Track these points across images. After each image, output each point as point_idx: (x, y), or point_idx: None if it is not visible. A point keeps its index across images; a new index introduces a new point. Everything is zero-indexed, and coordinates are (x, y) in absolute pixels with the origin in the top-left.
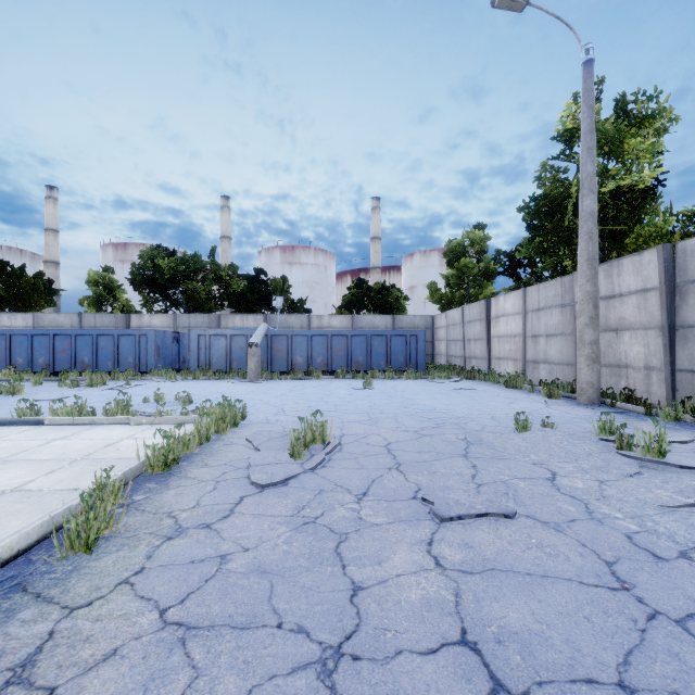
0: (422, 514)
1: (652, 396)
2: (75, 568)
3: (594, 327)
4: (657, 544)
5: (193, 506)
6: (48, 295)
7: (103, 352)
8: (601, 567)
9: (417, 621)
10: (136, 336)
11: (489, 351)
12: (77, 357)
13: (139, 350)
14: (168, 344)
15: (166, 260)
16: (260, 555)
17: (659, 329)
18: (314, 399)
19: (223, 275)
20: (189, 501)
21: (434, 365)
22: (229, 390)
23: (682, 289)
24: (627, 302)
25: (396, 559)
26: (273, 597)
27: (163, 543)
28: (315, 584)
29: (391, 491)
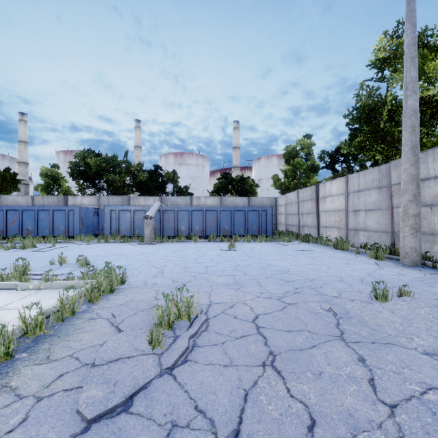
0: None
1: None
2: None
3: (417, 203)
4: None
5: None
6: (13, 184)
7: (42, 222)
8: None
9: None
10: (66, 211)
11: (318, 221)
12: (23, 226)
13: (68, 221)
14: (90, 217)
15: (93, 159)
16: None
17: None
18: (190, 260)
19: (133, 170)
20: None
21: (277, 231)
22: (127, 251)
23: None
24: None
25: None
26: None
27: None
28: None
29: (274, 428)
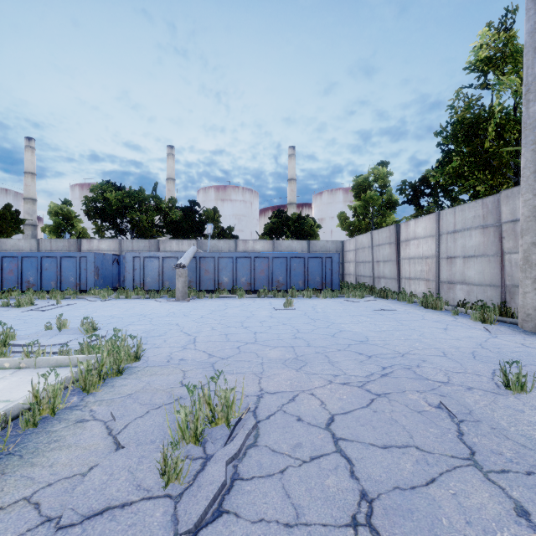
0: None
1: None
2: None
3: None
4: None
5: None
6: (16, 224)
7: (47, 272)
8: None
9: None
10: (77, 258)
11: (398, 271)
12: (23, 277)
13: (80, 270)
14: (108, 265)
15: (114, 193)
16: None
17: None
18: (233, 323)
19: (163, 206)
20: None
21: (345, 283)
22: (151, 311)
23: None
24: None
25: None
26: None
27: None
28: None
29: None
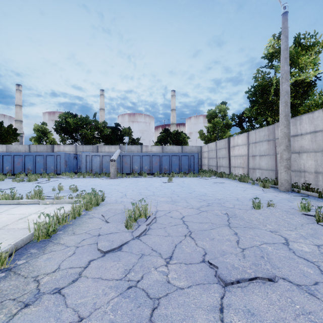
0: (211, 277)
1: (319, 187)
2: None
3: (288, 151)
4: None
5: (54, 270)
6: (14, 136)
7: (38, 164)
8: None
9: None
10: (55, 155)
11: (229, 163)
12: (25, 166)
13: (56, 162)
14: (71, 160)
15: (72, 119)
16: None
17: None
18: (142, 188)
19: (99, 126)
20: (53, 265)
21: (202, 170)
22: (99, 183)
23: None
24: (305, 138)
25: None
26: None
27: (19, 312)
28: None
29: (188, 255)
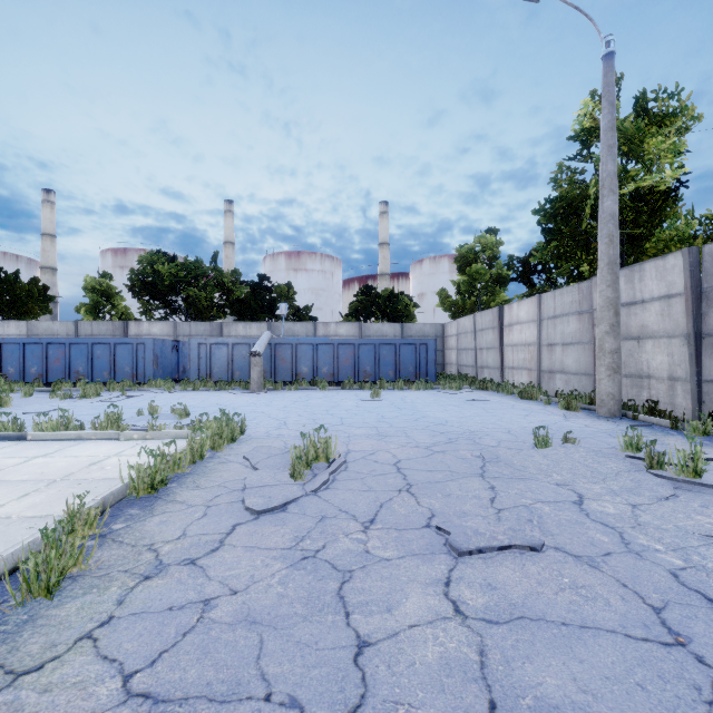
0: (437, 546)
1: (676, 409)
2: (31, 618)
3: (615, 335)
4: (708, 584)
5: (178, 537)
6: (43, 302)
7: (99, 361)
8: (647, 614)
9: (435, 691)
10: (133, 344)
11: (502, 360)
12: (71, 367)
13: (137, 359)
14: (168, 353)
15: (166, 265)
16: (249, 600)
17: (684, 337)
18: (319, 411)
19: (225, 281)
20: (174, 530)
21: (445, 375)
22: (230, 401)
23: (709, 295)
24: (649, 309)
25: (409, 605)
26: (261, 657)
27: (138, 584)
28: (313, 639)
29: (401, 518)
